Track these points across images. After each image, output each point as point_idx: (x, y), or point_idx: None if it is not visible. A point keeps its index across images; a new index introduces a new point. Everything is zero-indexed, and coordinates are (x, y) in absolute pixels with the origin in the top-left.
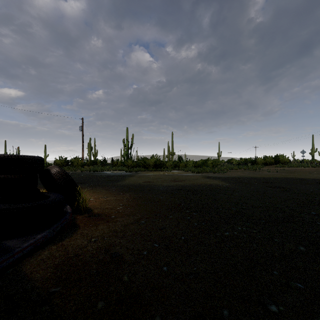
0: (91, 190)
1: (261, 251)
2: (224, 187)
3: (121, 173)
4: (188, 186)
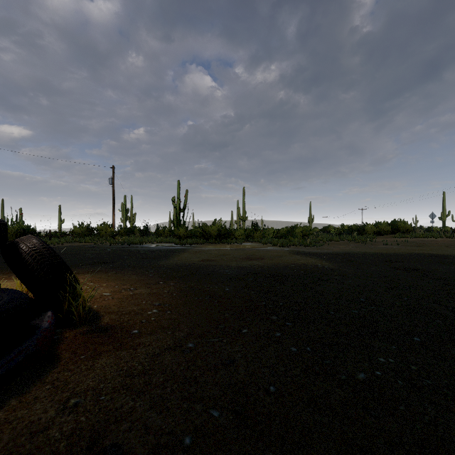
0: (114, 276)
1: (451, 429)
2: (326, 269)
3: (169, 246)
4: (269, 268)
